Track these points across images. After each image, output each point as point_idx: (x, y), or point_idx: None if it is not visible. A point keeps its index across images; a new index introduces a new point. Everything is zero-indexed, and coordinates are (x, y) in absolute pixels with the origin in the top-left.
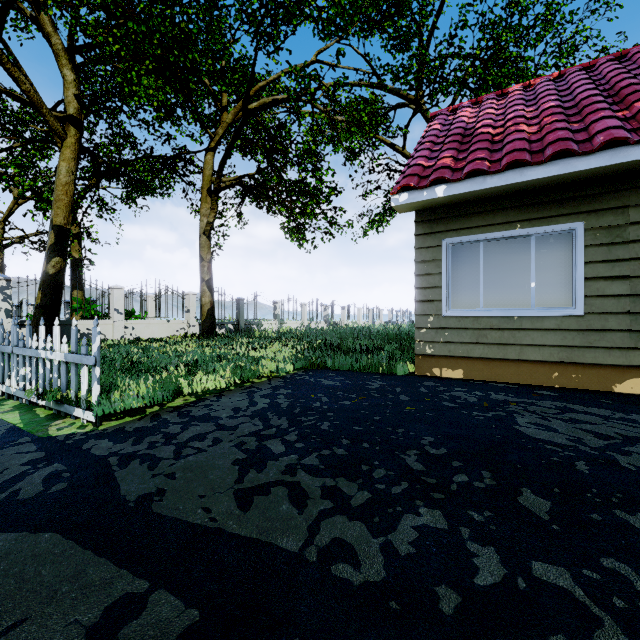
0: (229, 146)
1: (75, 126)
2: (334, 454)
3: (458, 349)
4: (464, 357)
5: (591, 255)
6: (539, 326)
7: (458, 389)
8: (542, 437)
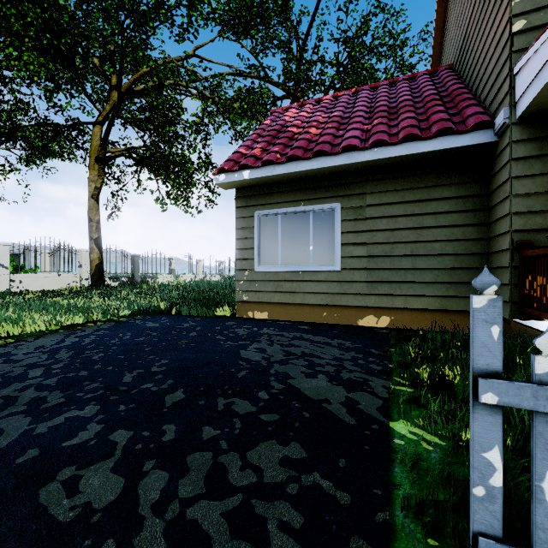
0: (110, 122)
1: None
2: (75, 375)
3: (264, 296)
4: (268, 302)
5: (345, 227)
6: (315, 278)
7: (245, 326)
8: (247, 356)
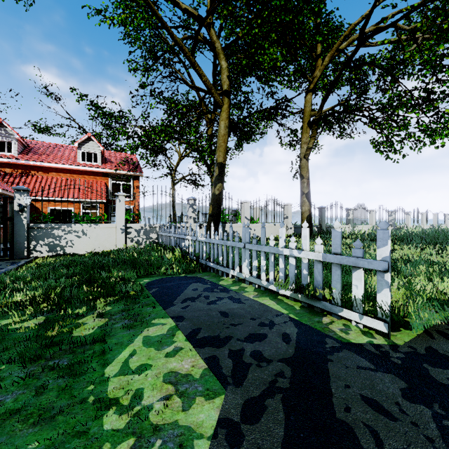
0: (335, 79)
1: (227, 96)
2: None
3: None
4: None
5: None
6: None
7: None
8: None
